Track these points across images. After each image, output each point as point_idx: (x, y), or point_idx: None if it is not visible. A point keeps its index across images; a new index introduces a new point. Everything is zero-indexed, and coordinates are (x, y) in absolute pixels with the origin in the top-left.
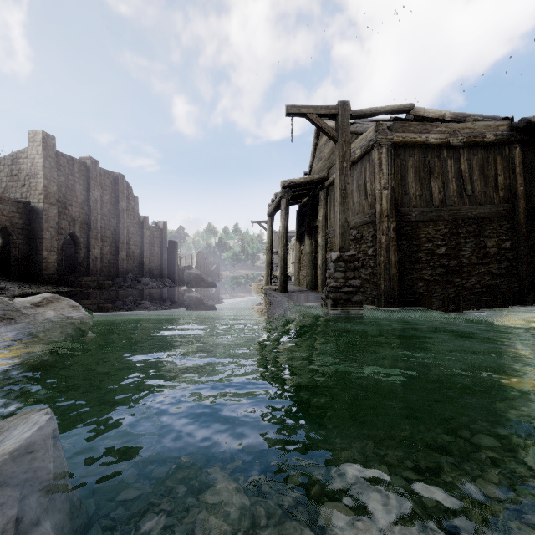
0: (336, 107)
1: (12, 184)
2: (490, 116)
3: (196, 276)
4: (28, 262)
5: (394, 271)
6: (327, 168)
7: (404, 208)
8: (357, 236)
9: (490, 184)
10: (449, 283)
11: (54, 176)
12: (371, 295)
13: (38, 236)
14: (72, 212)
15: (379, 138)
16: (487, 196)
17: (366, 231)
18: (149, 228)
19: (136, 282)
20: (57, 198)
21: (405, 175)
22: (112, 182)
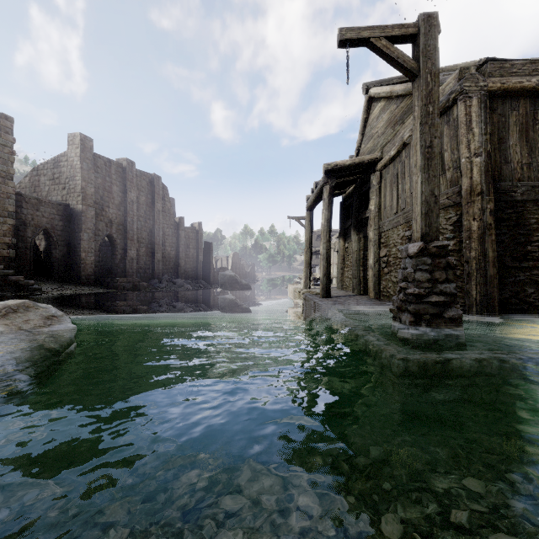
0: (416, 24)
1: (54, 187)
2: None
3: (230, 278)
4: (68, 263)
5: (493, 271)
6: (380, 146)
7: (504, 182)
8: None
9: None
10: None
11: (92, 178)
12: None
13: (76, 237)
14: (109, 214)
15: (467, 86)
16: None
17: (443, 217)
18: (184, 229)
19: (171, 283)
20: (94, 200)
21: (505, 137)
22: (148, 183)
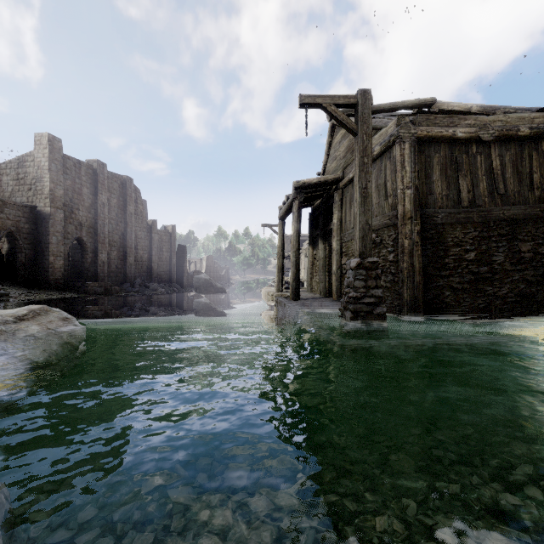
0: (356, 96)
1: (18, 188)
2: (523, 108)
3: (205, 281)
4: (34, 267)
5: (419, 278)
6: (342, 167)
7: (429, 209)
8: (376, 240)
9: (524, 182)
10: (479, 292)
11: (61, 180)
12: (392, 305)
13: (44, 240)
14: (79, 216)
15: (402, 132)
16: (521, 195)
17: (386, 234)
18: (157, 232)
19: (144, 287)
20: (63, 202)
21: (430, 173)
22: (120, 186)
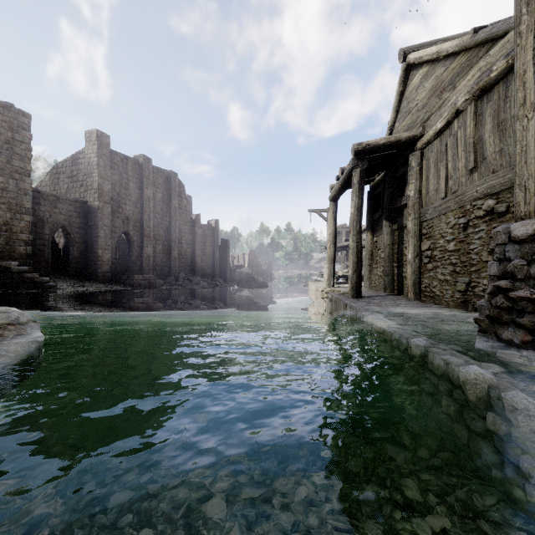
0: None
1: (72, 185)
2: None
3: (247, 275)
4: (85, 260)
5: None
6: (420, 122)
7: None
8: (496, 207)
9: None
10: None
11: (108, 175)
12: None
13: (93, 234)
14: (126, 211)
15: None
16: None
17: None
18: (201, 226)
19: (188, 281)
20: (111, 196)
21: None
22: (164, 180)
